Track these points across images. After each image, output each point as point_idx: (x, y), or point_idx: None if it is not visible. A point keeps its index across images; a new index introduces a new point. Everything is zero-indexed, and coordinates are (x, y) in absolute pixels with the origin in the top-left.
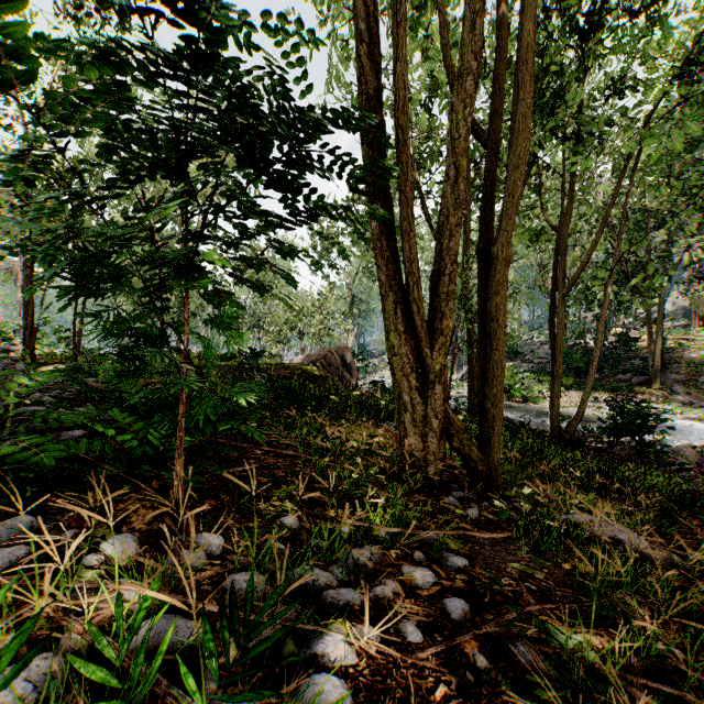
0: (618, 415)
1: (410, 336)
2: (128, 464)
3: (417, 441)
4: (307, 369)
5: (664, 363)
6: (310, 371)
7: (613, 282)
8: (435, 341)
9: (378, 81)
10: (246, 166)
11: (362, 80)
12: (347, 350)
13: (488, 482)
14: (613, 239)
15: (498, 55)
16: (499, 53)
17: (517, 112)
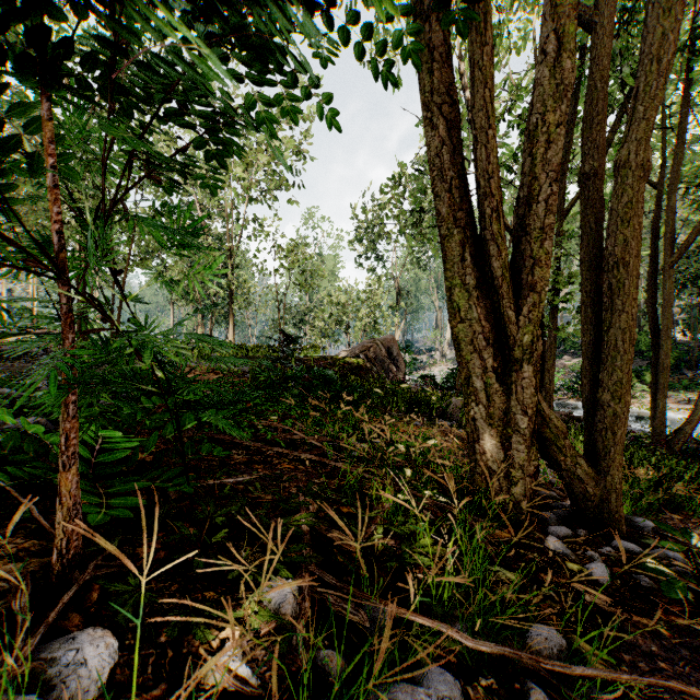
0: None
1: (484, 292)
2: None
3: (494, 447)
4: (350, 360)
5: None
6: (353, 363)
7: None
8: (521, 300)
9: None
10: None
11: None
12: (393, 341)
13: (604, 512)
14: None
15: None
16: None
17: None
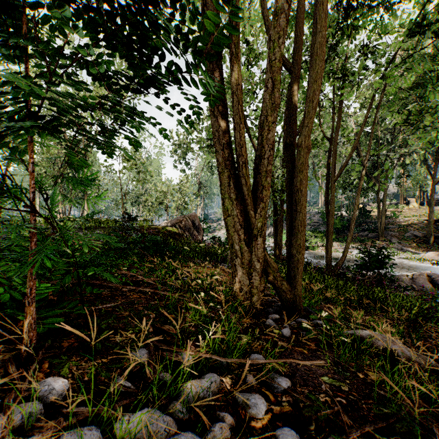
0: (367, 257)
1: (240, 202)
2: (3, 306)
3: (245, 279)
4: (169, 229)
5: (386, 225)
6: (171, 230)
7: (363, 173)
8: (257, 206)
9: (217, 13)
10: (90, 26)
11: (204, 11)
12: (196, 217)
13: (294, 306)
14: (357, 150)
15: (299, 9)
16: (300, 7)
17: (316, 41)
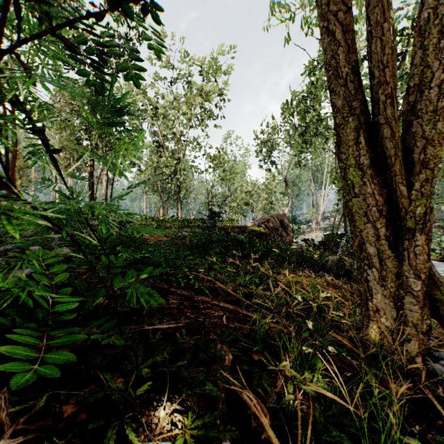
0: None
1: (377, 171)
2: None
3: (387, 306)
4: (255, 229)
5: None
6: (257, 230)
7: None
8: (413, 177)
9: None
10: None
11: None
12: (284, 216)
13: None
14: None
15: None
16: None
17: None
